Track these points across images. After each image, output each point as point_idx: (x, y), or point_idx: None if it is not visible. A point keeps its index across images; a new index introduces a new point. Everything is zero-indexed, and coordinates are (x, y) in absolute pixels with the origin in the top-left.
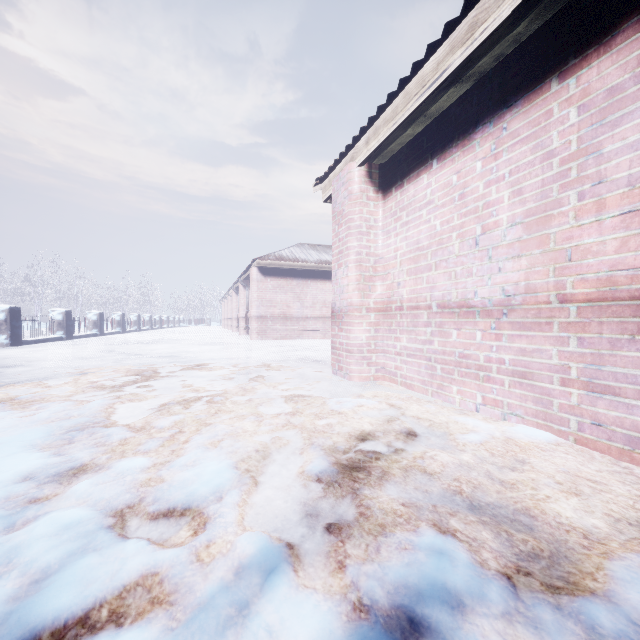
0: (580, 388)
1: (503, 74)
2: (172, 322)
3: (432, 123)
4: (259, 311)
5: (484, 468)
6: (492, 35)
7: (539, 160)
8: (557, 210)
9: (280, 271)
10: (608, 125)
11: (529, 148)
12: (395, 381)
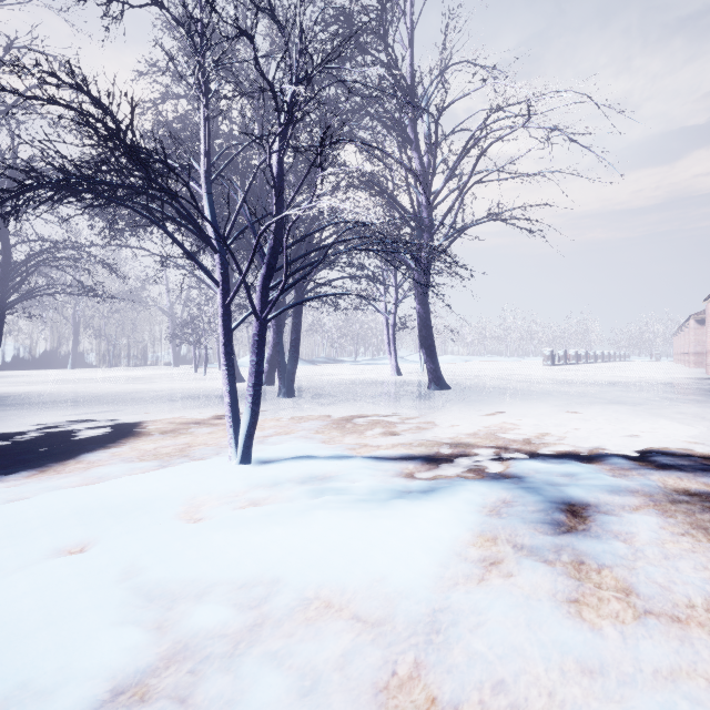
0: None
1: None
2: (617, 357)
3: None
4: (695, 349)
5: (701, 378)
6: None
7: None
8: None
9: None
10: None
11: None
12: None
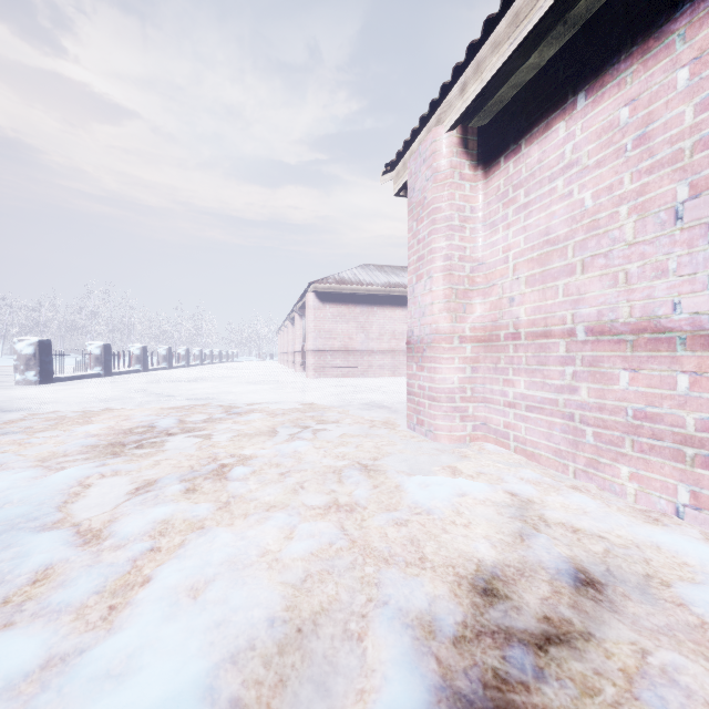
0: None
1: None
2: (225, 357)
3: (575, 36)
4: (316, 344)
5: None
6: None
7: None
8: None
9: (341, 296)
10: None
11: None
12: (505, 445)
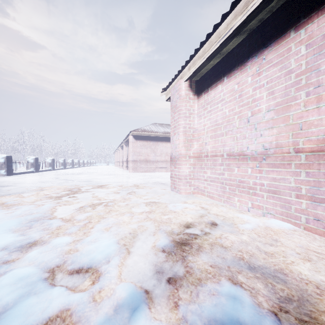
0: (307, 199)
1: (263, 29)
2: (89, 163)
3: (224, 57)
4: (133, 158)
5: (255, 244)
6: (258, 7)
7: (283, 75)
8: (294, 102)
9: (144, 137)
10: (323, 54)
11: (278, 69)
12: (204, 194)
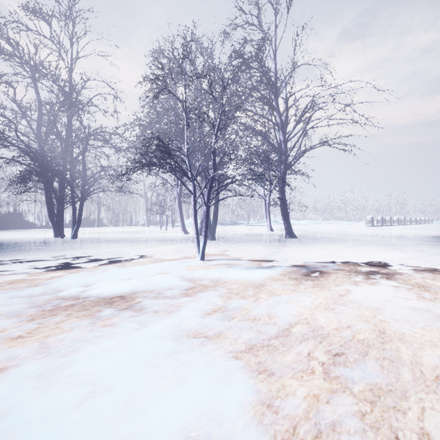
0: None
1: None
2: (423, 221)
3: None
4: None
5: None
6: None
7: None
8: None
9: None
10: None
11: None
12: None
